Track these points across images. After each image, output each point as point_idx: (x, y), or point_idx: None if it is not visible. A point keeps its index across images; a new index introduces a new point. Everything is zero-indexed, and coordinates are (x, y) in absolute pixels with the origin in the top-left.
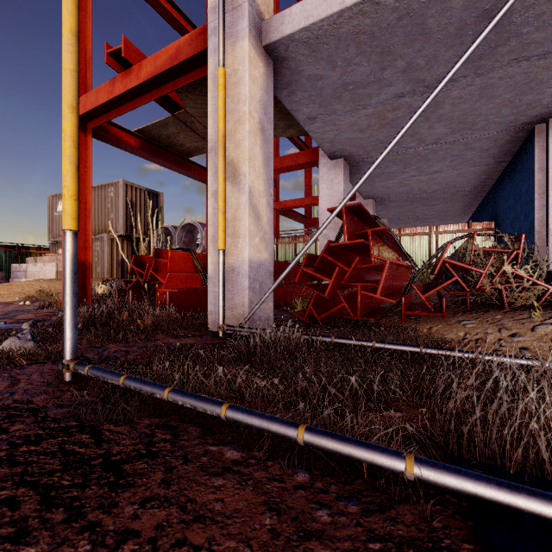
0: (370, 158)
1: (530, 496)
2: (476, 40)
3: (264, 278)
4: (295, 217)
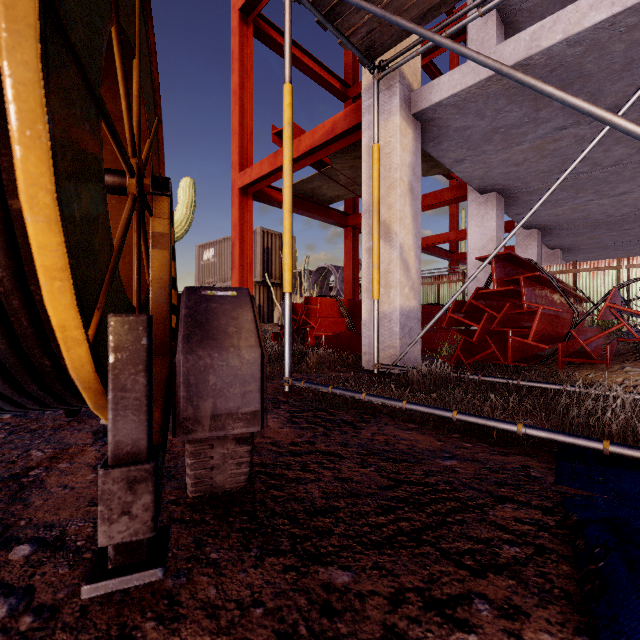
0: (530, 188)
1: (585, 438)
2: (620, 111)
3: (412, 323)
4: (437, 254)
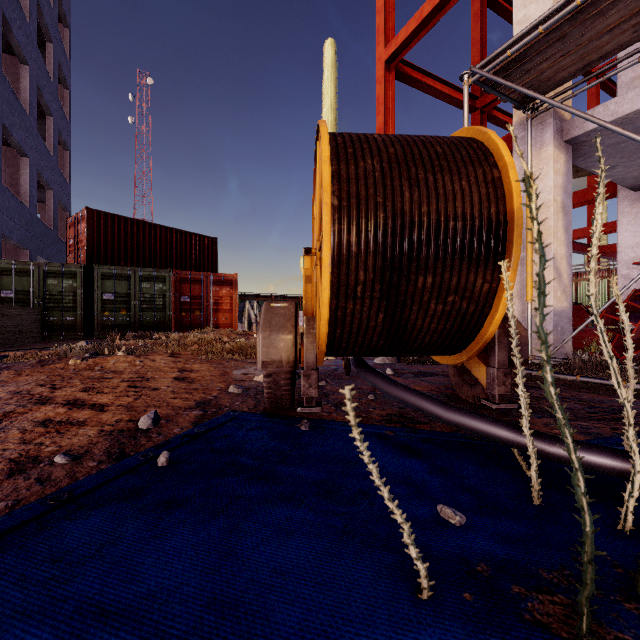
0: None
1: None
2: None
3: (564, 322)
4: (573, 249)
